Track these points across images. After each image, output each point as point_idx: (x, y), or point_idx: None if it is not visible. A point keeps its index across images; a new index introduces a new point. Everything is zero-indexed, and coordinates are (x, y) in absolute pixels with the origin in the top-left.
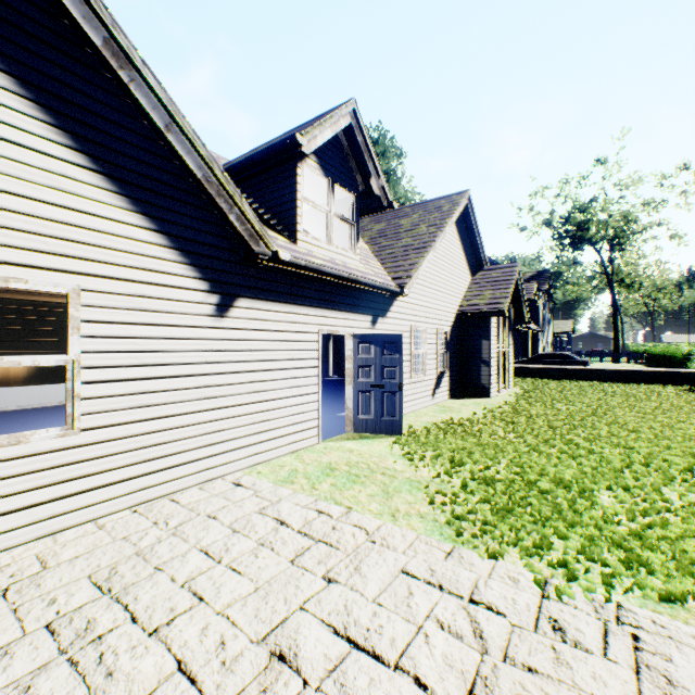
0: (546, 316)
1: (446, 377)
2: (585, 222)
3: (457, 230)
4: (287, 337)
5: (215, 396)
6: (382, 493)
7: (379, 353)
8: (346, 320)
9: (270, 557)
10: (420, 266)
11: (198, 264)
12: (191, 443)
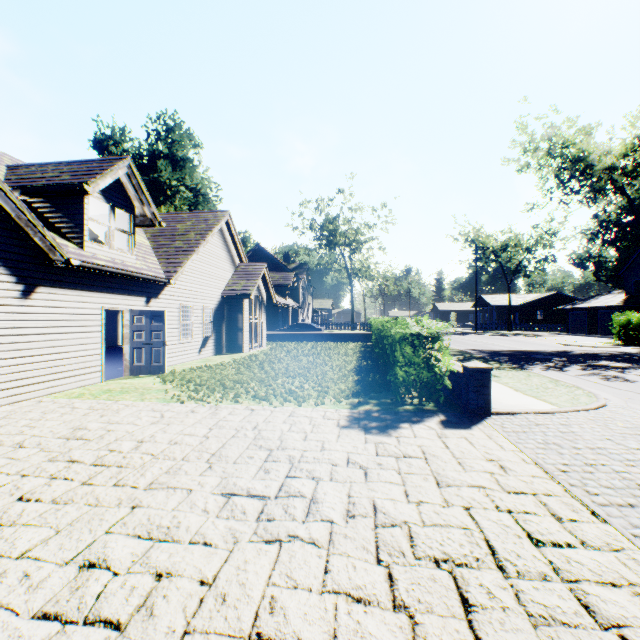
0: (307, 297)
1: (212, 340)
2: (334, 231)
3: (222, 237)
4: (77, 311)
5: (22, 349)
6: (140, 395)
7: (150, 322)
8: (125, 301)
9: (71, 416)
10: (186, 264)
11: (9, 265)
12: (4, 378)
